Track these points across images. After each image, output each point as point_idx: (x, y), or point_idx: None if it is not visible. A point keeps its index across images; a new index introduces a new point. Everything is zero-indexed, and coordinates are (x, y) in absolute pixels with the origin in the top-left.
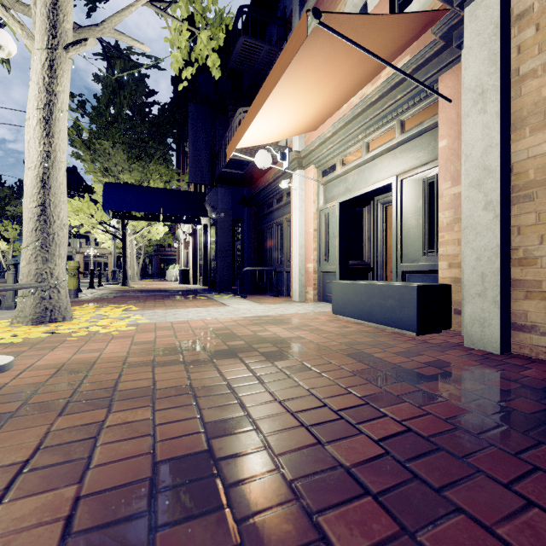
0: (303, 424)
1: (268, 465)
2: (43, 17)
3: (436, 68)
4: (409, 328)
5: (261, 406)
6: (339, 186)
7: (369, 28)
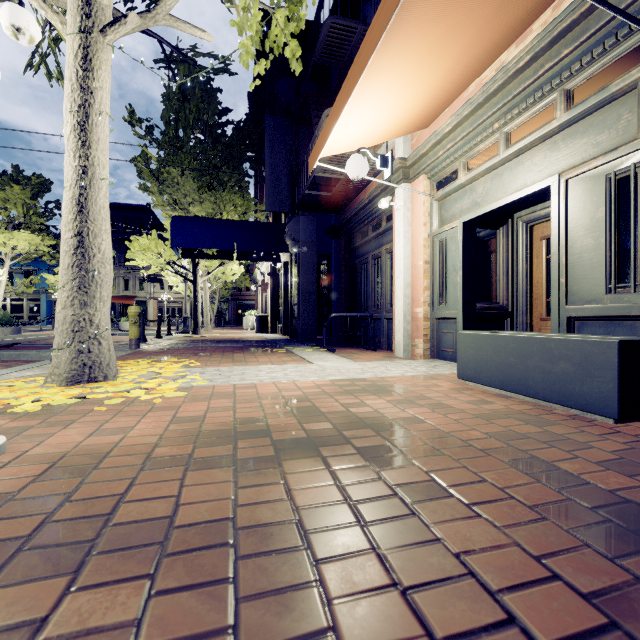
0: None
1: None
2: None
3: None
4: (602, 412)
5: (363, 596)
6: (463, 200)
7: None
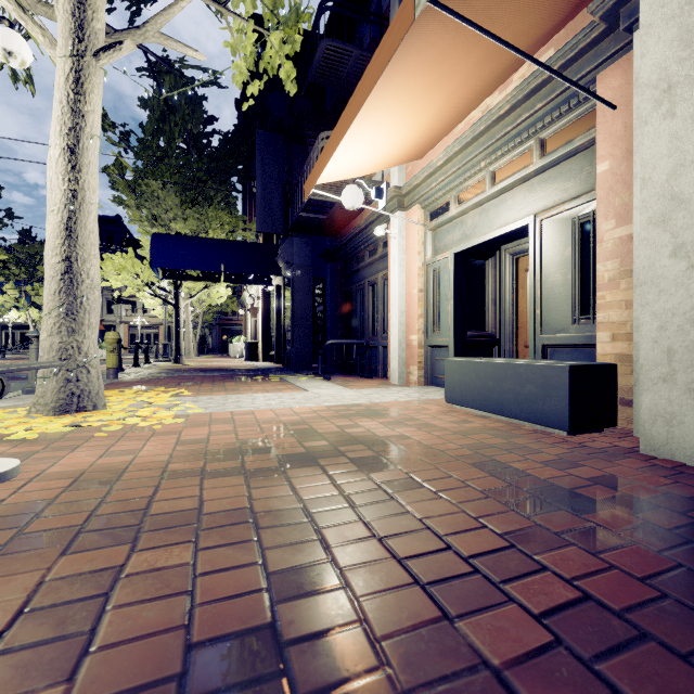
0: (416, 578)
1: (365, 654)
2: (66, 15)
3: (593, 63)
4: (558, 426)
5: (352, 545)
6: (454, 231)
7: (500, 9)
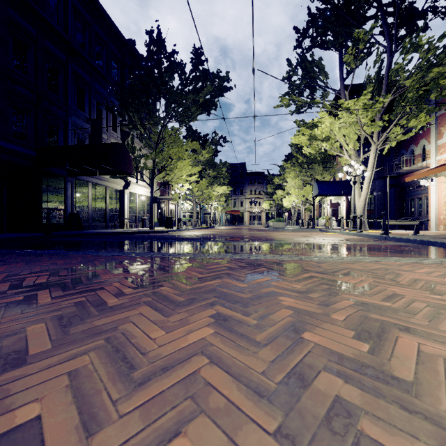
0: None
1: None
2: (371, 165)
3: None
4: None
5: None
6: None
7: None
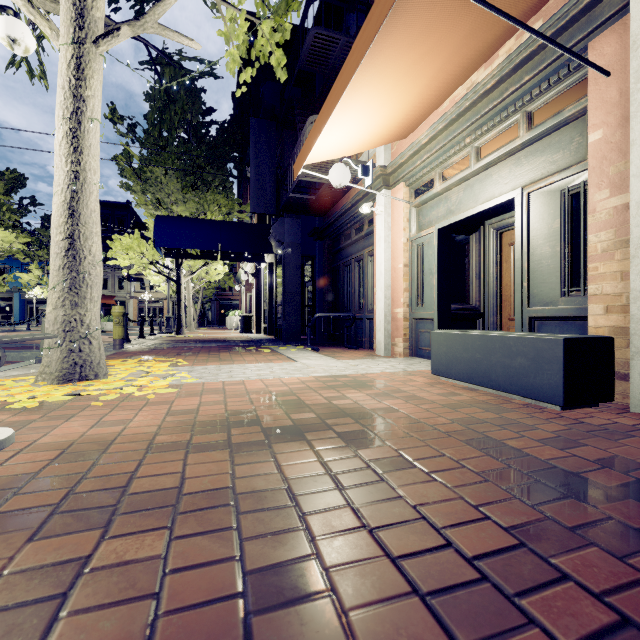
0: (413, 582)
1: None
2: (67, 4)
3: (585, 30)
4: (551, 400)
5: (340, 536)
6: (438, 207)
7: None
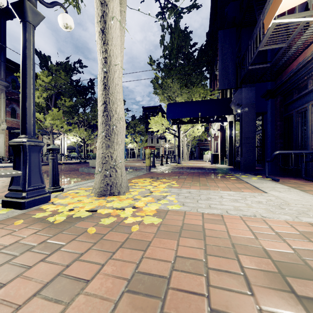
0: None
1: None
2: None
3: None
4: None
5: None
6: None
7: None
